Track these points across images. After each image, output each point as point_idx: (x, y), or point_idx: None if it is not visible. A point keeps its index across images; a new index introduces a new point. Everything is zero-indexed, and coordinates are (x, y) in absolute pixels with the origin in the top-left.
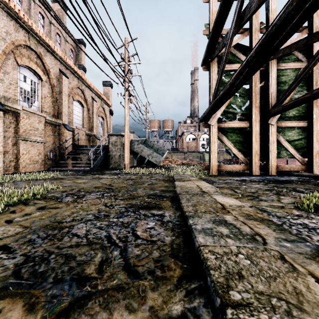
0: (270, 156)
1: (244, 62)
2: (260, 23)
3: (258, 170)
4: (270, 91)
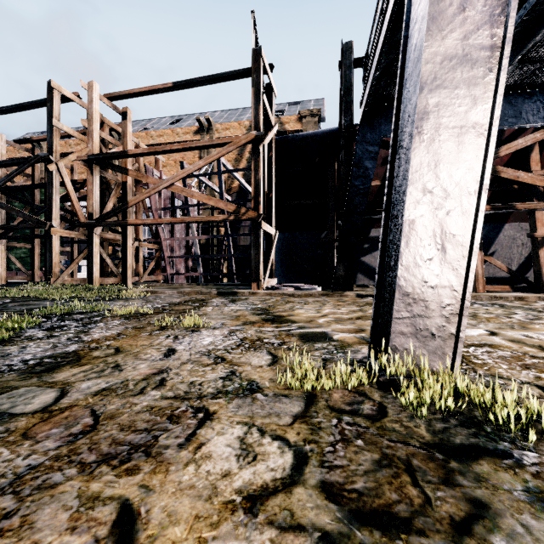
0: (1, 270)
1: None
2: None
3: None
4: (1, 218)
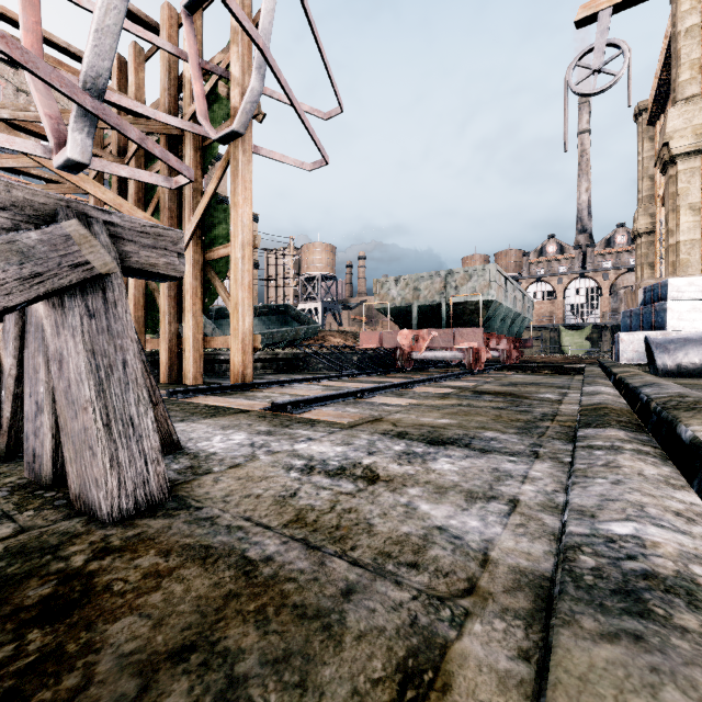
0: None
1: None
2: None
3: None
4: None
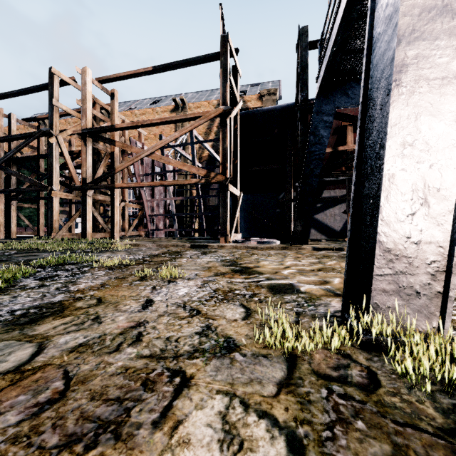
0: (13, 226)
1: (4, 190)
2: (5, 134)
3: (4, 235)
4: (12, 183)
